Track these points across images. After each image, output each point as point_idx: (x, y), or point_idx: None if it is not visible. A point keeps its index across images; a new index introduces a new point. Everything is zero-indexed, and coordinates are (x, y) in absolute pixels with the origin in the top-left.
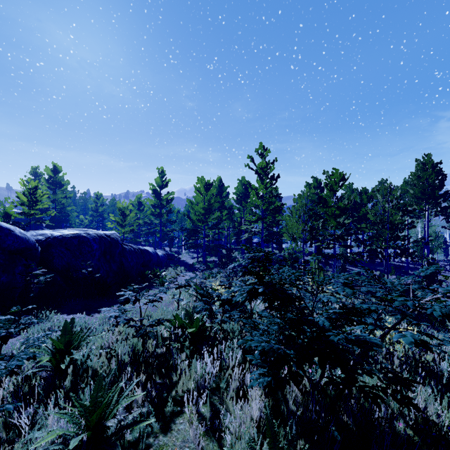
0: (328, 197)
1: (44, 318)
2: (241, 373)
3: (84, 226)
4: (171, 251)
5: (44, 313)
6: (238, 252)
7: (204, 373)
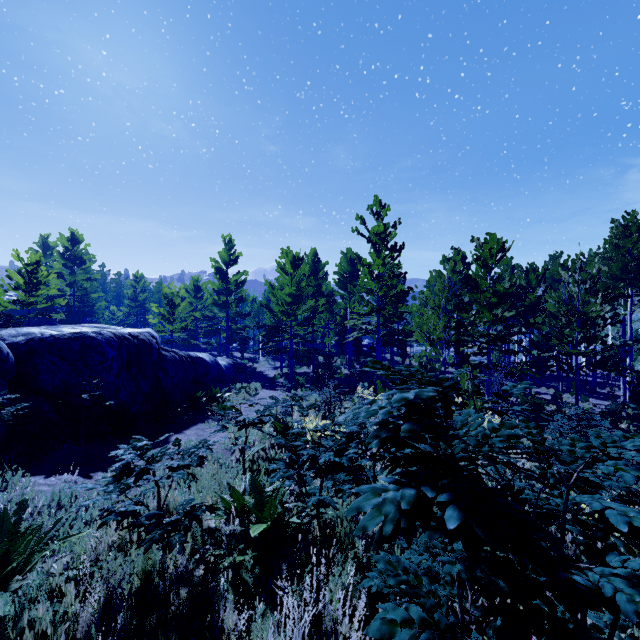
0: (479, 277)
1: (0, 485)
2: (362, 631)
3: (117, 322)
4: (243, 358)
5: (3, 474)
6: (340, 359)
7: None
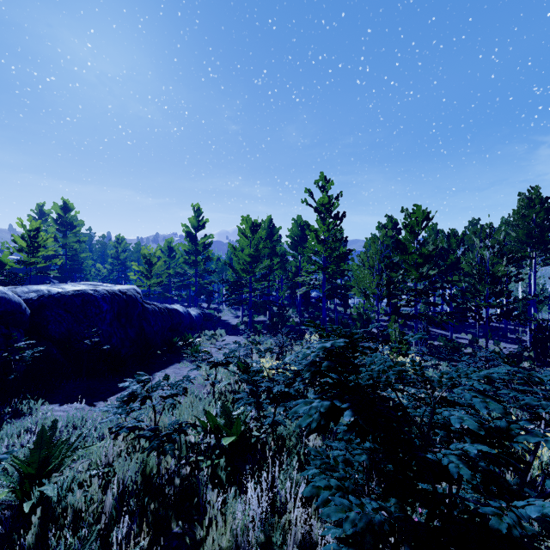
0: (408, 241)
1: (26, 411)
2: (304, 511)
3: (102, 277)
4: (210, 308)
5: (27, 403)
6: (292, 309)
7: (248, 520)
